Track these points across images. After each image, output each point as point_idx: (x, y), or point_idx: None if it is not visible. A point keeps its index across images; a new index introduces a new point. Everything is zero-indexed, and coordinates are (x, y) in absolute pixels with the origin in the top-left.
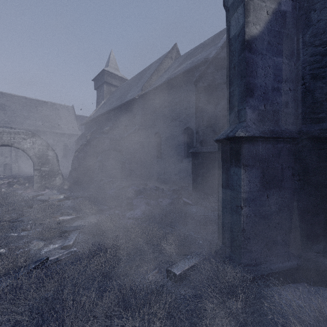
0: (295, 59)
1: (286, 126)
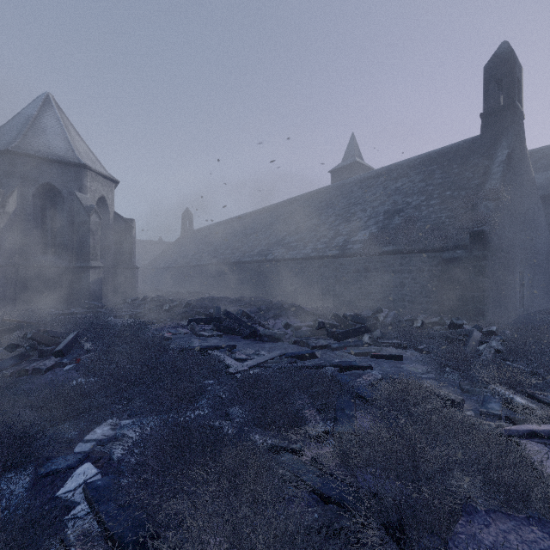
0: (16, 236)
1: (13, 261)
